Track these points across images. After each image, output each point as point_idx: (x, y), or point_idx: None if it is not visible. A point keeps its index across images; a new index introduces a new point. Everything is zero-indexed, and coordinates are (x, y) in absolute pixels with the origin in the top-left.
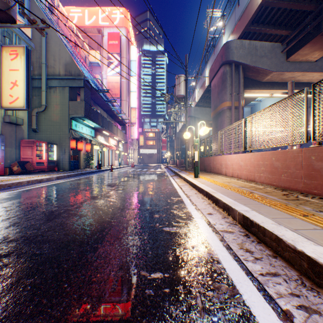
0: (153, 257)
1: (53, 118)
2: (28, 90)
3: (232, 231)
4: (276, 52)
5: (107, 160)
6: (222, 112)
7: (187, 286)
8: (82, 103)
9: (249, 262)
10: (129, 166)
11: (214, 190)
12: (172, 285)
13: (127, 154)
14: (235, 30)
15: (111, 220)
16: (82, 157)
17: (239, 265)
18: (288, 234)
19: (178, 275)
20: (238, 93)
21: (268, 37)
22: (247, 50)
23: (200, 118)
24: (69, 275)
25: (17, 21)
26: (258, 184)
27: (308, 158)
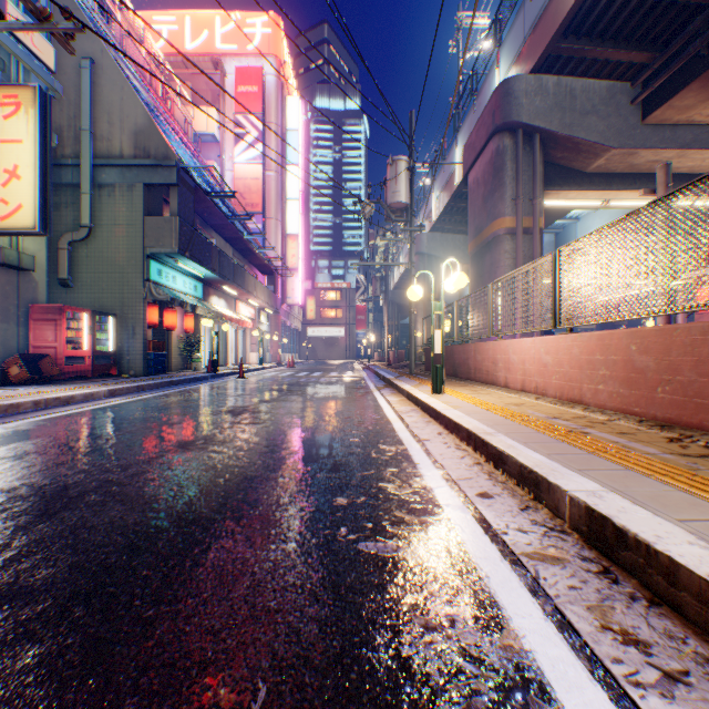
0: (327, 668)
1: (107, 255)
2: (44, 189)
3: (561, 557)
4: (620, 104)
5: (234, 352)
6: (494, 242)
7: None
8: (174, 221)
9: (651, 696)
10: (284, 365)
11: (487, 427)
12: None
13: (280, 338)
14: (525, 53)
15: (217, 515)
16: (174, 344)
17: (619, 707)
18: None
19: None
20: (532, 198)
21: (600, 68)
22: (552, 99)
23: (441, 257)
24: None
25: (6, 16)
26: (593, 410)
27: None
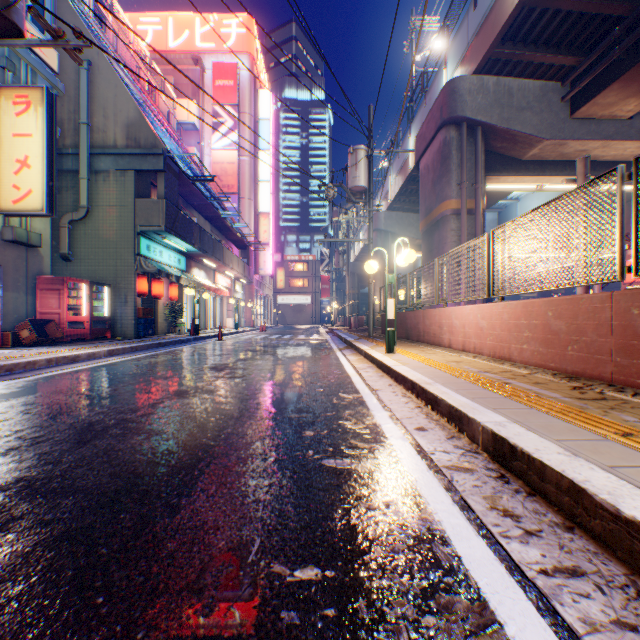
0: (300, 529)
1: (102, 233)
2: (51, 176)
3: (471, 468)
4: (551, 101)
5: (212, 318)
6: (441, 221)
7: (378, 603)
8: (161, 202)
9: (513, 542)
10: (257, 329)
11: (428, 379)
12: (342, 599)
13: (253, 305)
14: (469, 56)
15: (213, 442)
16: (160, 311)
17: (491, 548)
18: (599, 479)
19: (355, 574)
20: (475, 183)
21: (534, 69)
22: (492, 97)
23: (396, 233)
24: (110, 573)
25: (25, 33)
26: (518, 366)
27: (625, 313)
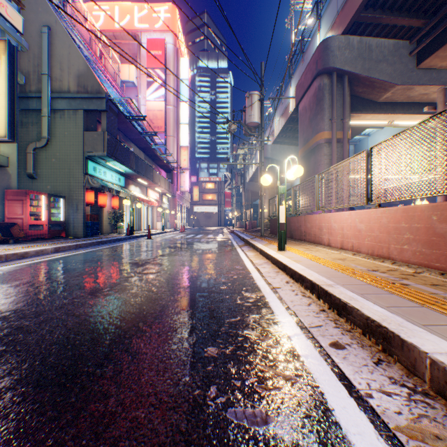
0: None
1: (59, 157)
2: (12, 110)
3: (441, 435)
4: (402, 55)
5: (146, 222)
6: (317, 148)
7: None
8: (103, 134)
9: None
10: (178, 230)
11: (326, 279)
12: None
13: (176, 212)
14: (338, 21)
15: (97, 370)
16: (105, 216)
17: None
18: None
19: None
20: (343, 118)
21: (388, 31)
22: (356, 52)
23: (280, 160)
24: None
25: None
26: (400, 264)
27: None
